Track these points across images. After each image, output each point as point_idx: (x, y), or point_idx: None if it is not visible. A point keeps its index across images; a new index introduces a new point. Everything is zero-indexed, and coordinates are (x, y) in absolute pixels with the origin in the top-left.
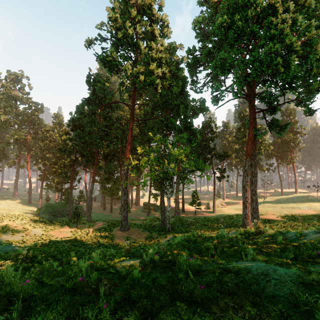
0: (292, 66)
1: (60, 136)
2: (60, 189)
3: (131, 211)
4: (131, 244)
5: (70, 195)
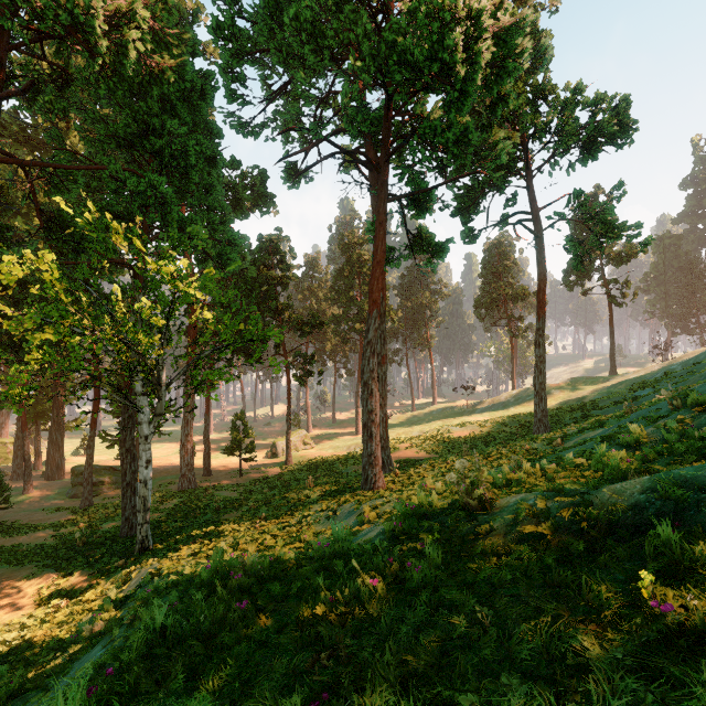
0: (478, 76)
1: None
2: None
3: (20, 504)
4: None
5: None
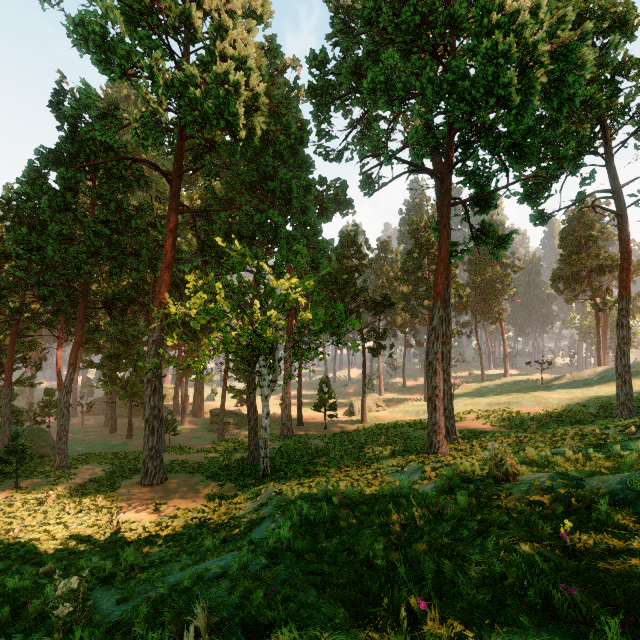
0: (535, 97)
1: None
2: None
3: (180, 432)
4: (162, 524)
5: (4, 403)
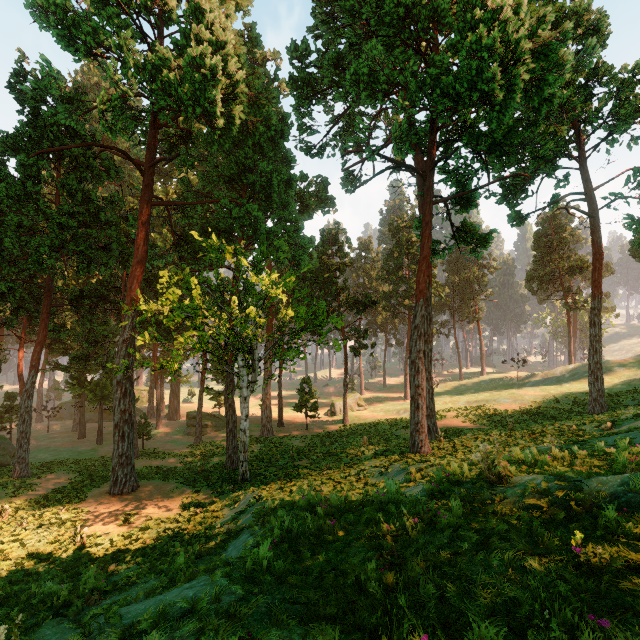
0: (517, 94)
1: None
2: None
3: (155, 436)
4: (132, 537)
5: None
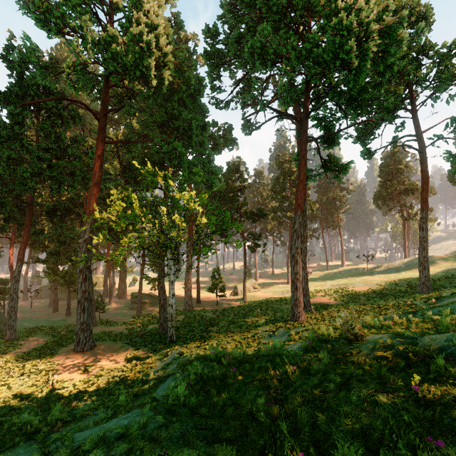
0: (368, 62)
1: None
2: None
3: (108, 310)
4: (89, 382)
5: None
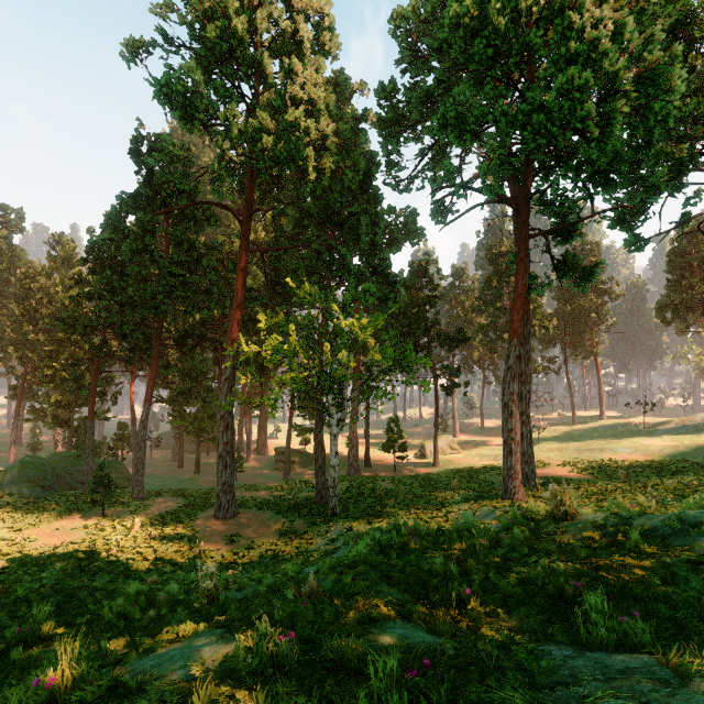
0: (617, 127)
1: (67, 290)
2: (67, 421)
3: (246, 469)
4: (239, 554)
5: (88, 435)
